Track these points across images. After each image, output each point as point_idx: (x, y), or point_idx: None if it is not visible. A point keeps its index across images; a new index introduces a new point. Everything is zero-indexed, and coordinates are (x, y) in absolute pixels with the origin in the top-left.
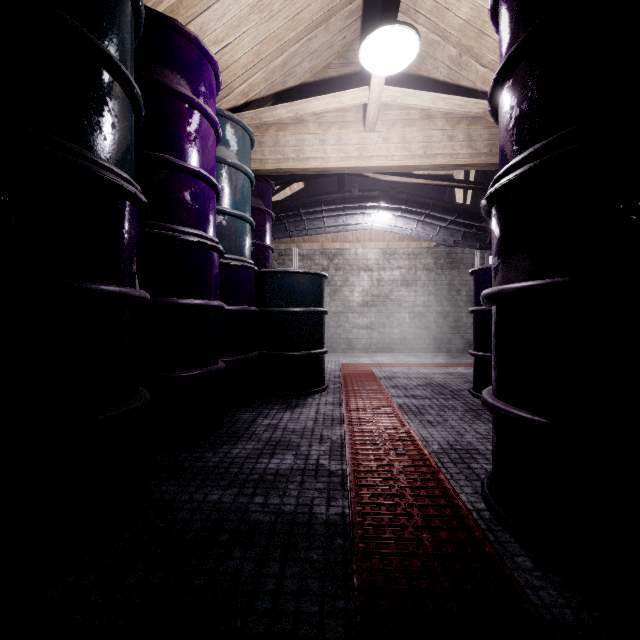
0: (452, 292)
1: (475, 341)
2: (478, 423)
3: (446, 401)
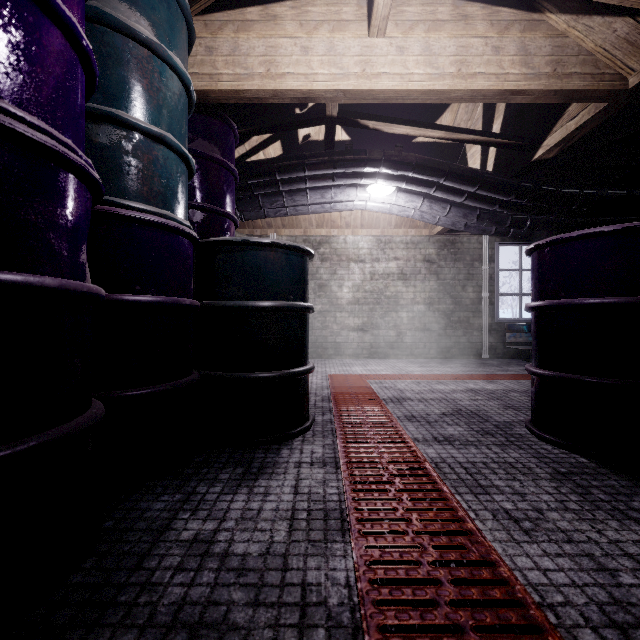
0: (457, 288)
1: (541, 353)
2: (605, 520)
3: (505, 451)
